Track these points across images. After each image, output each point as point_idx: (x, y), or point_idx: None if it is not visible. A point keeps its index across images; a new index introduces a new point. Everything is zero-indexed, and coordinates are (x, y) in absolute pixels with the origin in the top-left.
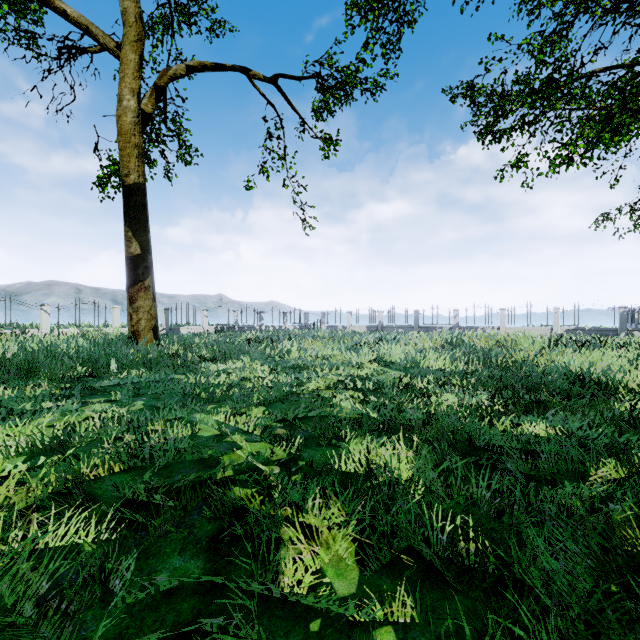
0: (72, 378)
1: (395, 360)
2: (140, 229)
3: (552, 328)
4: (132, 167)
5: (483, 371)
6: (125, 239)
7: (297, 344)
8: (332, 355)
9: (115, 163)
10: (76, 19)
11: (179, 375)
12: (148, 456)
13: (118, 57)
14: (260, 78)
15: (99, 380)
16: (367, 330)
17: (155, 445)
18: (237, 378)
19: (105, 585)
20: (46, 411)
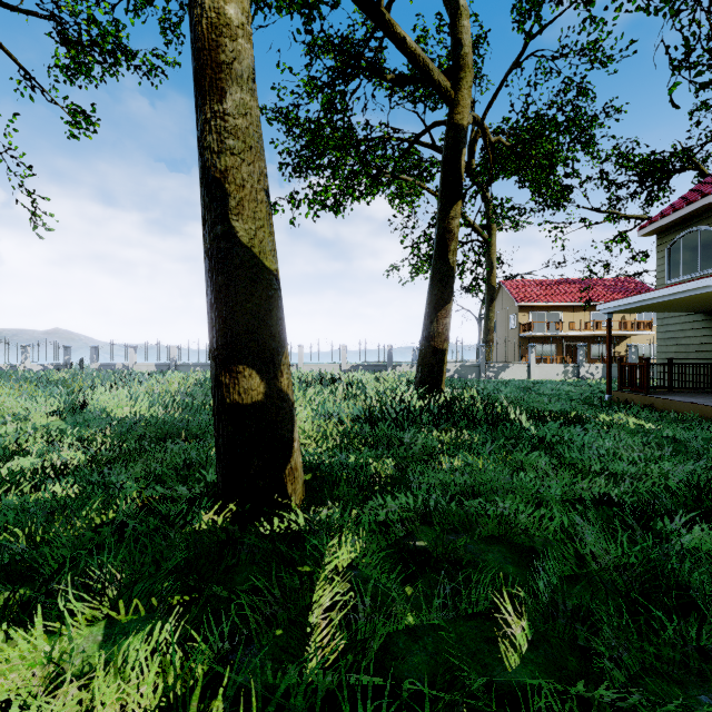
0: None
1: (87, 410)
2: None
3: (341, 364)
4: None
5: (140, 419)
6: None
7: None
8: None
9: None
10: None
11: None
12: None
13: None
14: None
15: None
16: (157, 369)
17: None
18: None
19: None
20: None
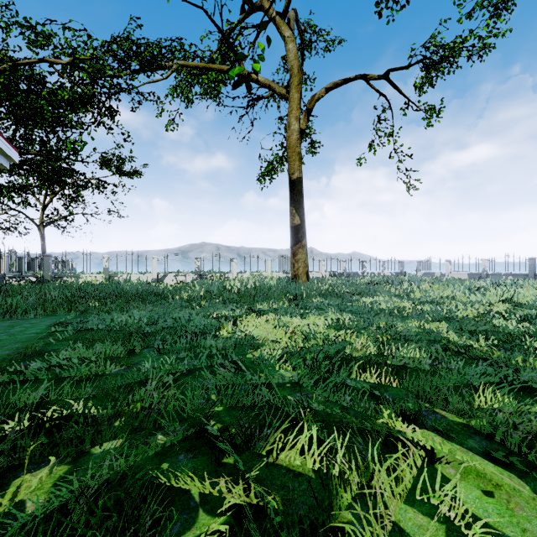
0: (289, 300)
1: (527, 302)
2: (300, 207)
3: None
4: (296, 168)
5: None
6: (291, 215)
7: (415, 286)
8: (455, 296)
9: (271, 164)
10: (263, 82)
11: (346, 303)
12: (403, 334)
13: (287, 98)
14: (375, 78)
15: (304, 302)
16: (468, 277)
17: (398, 331)
18: (390, 306)
19: (447, 368)
20: (310, 313)
